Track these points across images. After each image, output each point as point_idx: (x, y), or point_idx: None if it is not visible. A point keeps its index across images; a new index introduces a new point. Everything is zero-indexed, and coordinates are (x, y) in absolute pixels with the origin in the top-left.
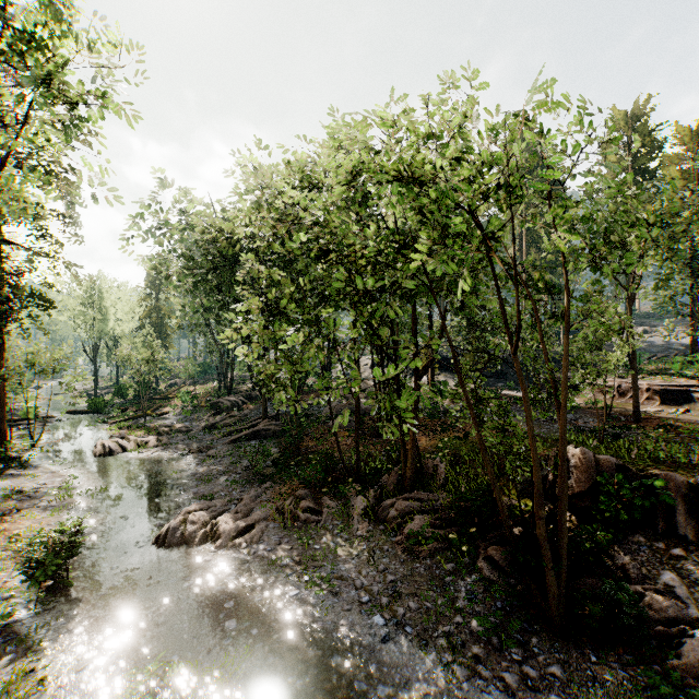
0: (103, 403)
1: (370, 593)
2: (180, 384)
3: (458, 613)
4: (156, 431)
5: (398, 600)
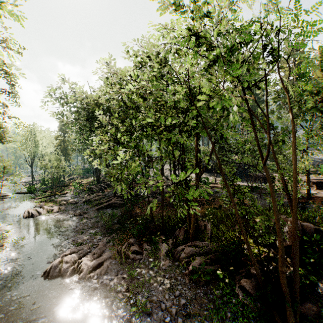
0: (34, 188)
1: (171, 314)
2: (75, 178)
3: None
4: (59, 203)
5: (188, 318)
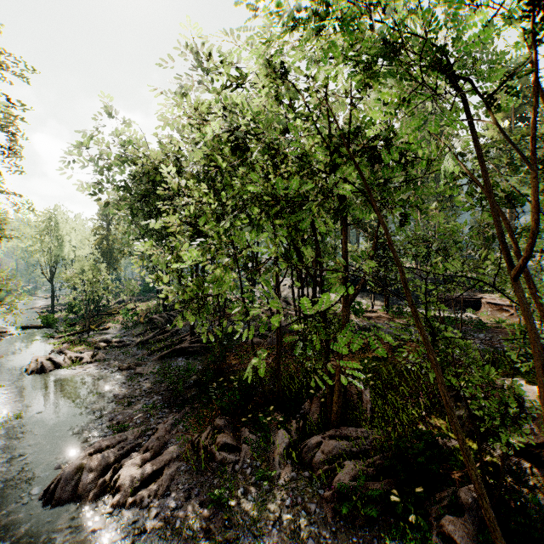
0: (54, 319)
1: None
2: (127, 302)
3: None
4: (95, 346)
5: None
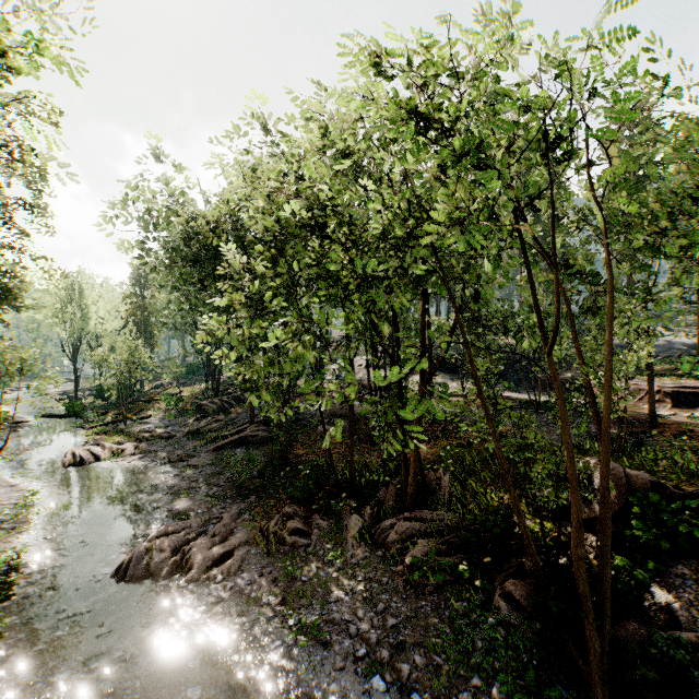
0: (81, 406)
1: (368, 643)
2: (167, 386)
3: (475, 671)
4: (136, 437)
5: (401, 652)
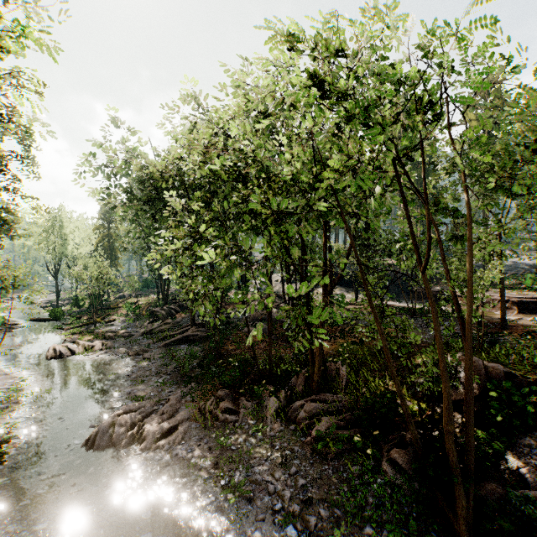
0: (61, 312)
1: (283, 499)
2: (127, 297)
3: (367, 521)
4: (103, 336)
5: (309, 506)
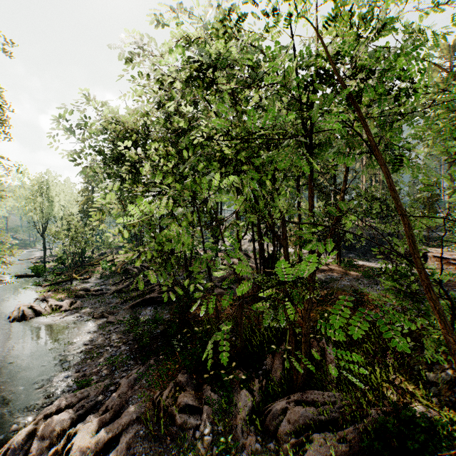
0: (43, 269)
1: None
2: (108, 253)
3: None
4: (75, 295)
5: None
